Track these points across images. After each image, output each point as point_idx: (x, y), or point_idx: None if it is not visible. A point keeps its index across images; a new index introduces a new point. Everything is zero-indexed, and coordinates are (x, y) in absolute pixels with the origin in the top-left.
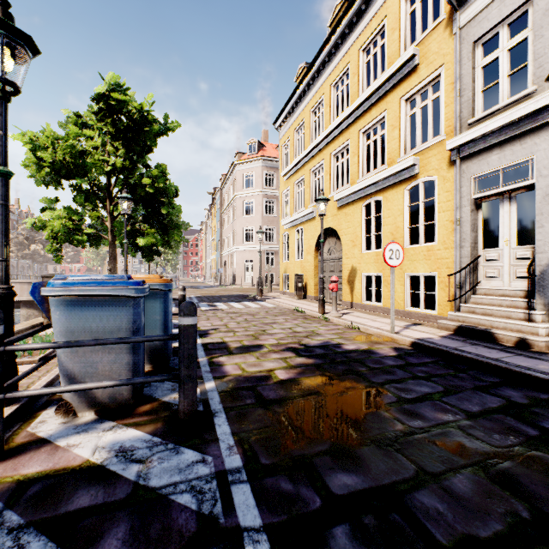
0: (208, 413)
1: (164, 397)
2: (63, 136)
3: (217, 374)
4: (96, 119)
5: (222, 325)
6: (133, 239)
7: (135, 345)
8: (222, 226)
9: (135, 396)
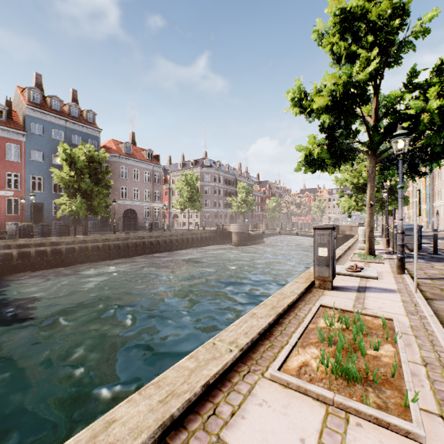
0: (440, 254)
1: (425, 252)
2: (358, 171)
3: (441, 252)
4: (363, 155)
5: (440, 246)
6: (382, 207)
7: (418, 239)
8: (433, 181)
9: (418, 250)
